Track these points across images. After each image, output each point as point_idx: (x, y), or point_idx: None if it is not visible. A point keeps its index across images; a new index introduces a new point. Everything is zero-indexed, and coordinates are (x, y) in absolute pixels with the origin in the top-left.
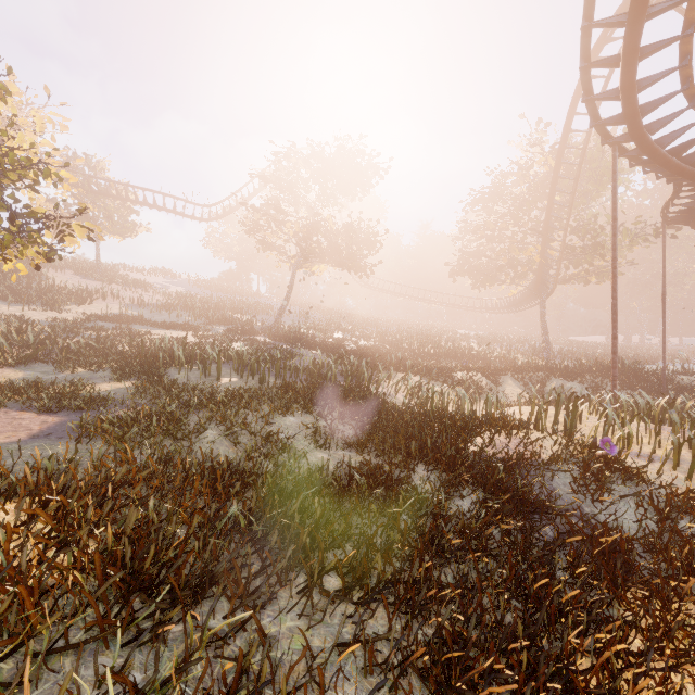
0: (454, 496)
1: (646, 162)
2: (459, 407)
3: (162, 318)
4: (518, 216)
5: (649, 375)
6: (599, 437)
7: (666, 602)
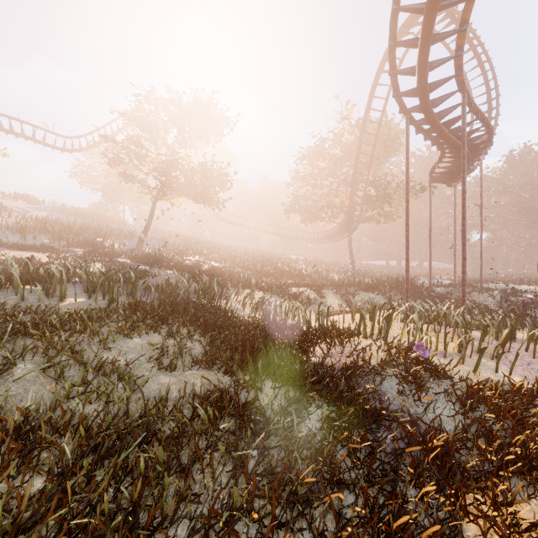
0: (304, 420)
1: (427, 131)
2: (295, 317)
3: (16, 240)
4: (334, 170)
5: (420, 287)
6: (403, 338)
7: (501, 508)
